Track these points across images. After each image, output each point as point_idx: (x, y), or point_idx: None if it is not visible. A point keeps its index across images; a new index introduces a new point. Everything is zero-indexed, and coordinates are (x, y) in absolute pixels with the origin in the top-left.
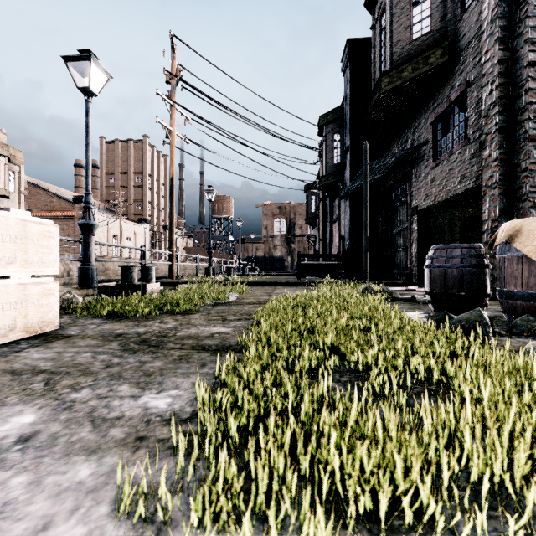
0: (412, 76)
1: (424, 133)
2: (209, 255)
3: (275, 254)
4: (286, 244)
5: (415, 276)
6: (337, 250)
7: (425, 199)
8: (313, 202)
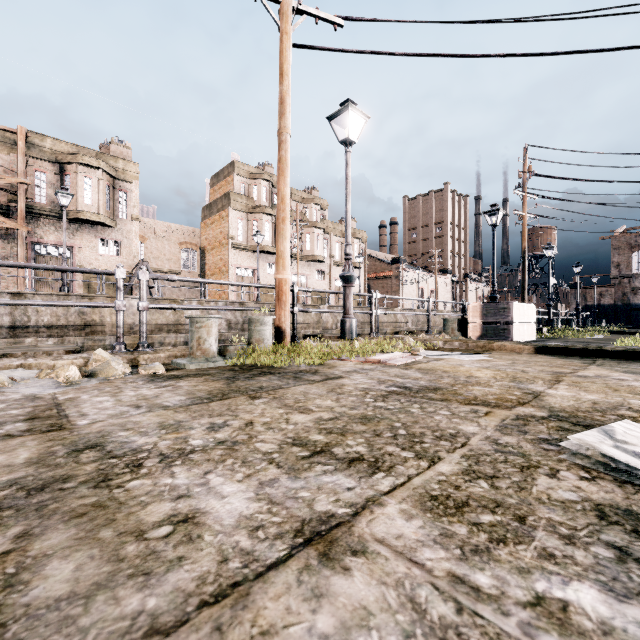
0: None
1: None
2: (548, 307)
3: (635, 300)
4: None
5: None
6: None
7: None
8: None
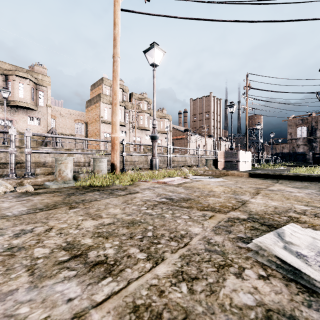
0: None
1: None
2: (258, 154)
3: (298, 150)
4: (308, 144)
5: None
6: None
7: None
8: None
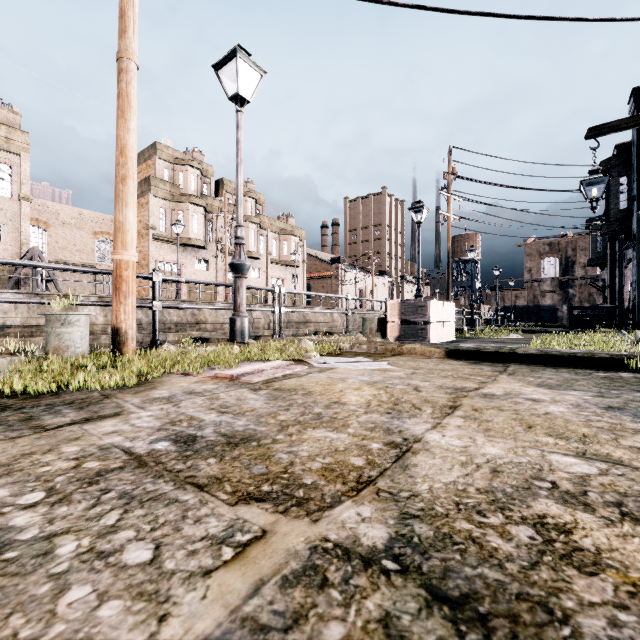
0: None
1: None
2: (471, 308)
3: (543, 302)
4: (560, 290)
5: None
6: (627, 300)
7: None
8: (600, 239)
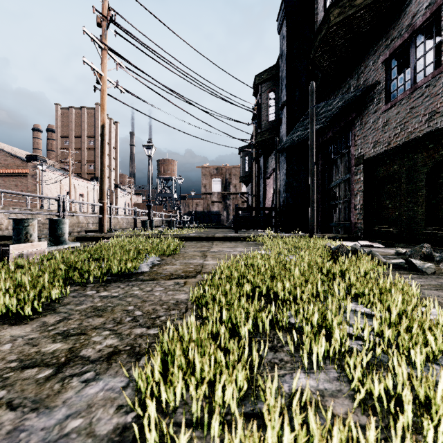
0: (368, 2)
1: (372, 75)
2: (149, 208)
3: (213, 209)
4: (223, 201)
5: (361, 230)
6: (270, 205)
7: (374, 147)
8: (247, 162)
